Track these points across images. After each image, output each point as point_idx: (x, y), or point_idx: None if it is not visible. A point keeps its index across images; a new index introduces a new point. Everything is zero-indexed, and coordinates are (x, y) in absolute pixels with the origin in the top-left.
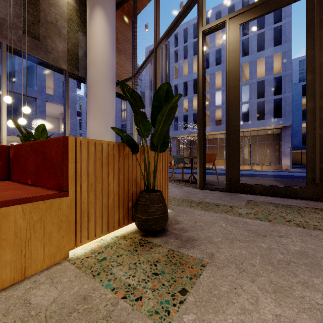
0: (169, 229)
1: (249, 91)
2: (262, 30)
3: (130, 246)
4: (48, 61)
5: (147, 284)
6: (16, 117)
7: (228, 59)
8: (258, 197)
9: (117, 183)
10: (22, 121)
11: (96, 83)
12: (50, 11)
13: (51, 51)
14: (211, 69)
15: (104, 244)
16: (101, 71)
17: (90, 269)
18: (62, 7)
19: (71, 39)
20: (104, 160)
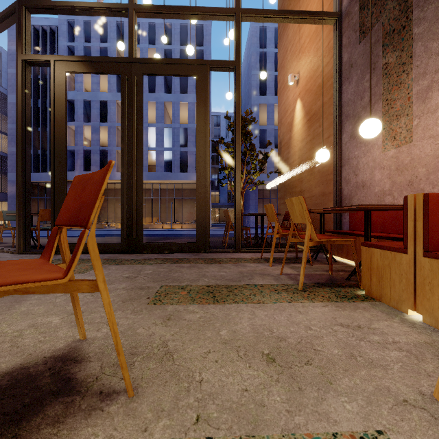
0: None
1: (172, 136)
2: None
3: None
4: None
5: None
6: None
7: (53, 105)
8: None
9: None
10: None
11: None
12: None
13: None
14: None
15: None
16: None
17: None
18: None
19: None
20: None
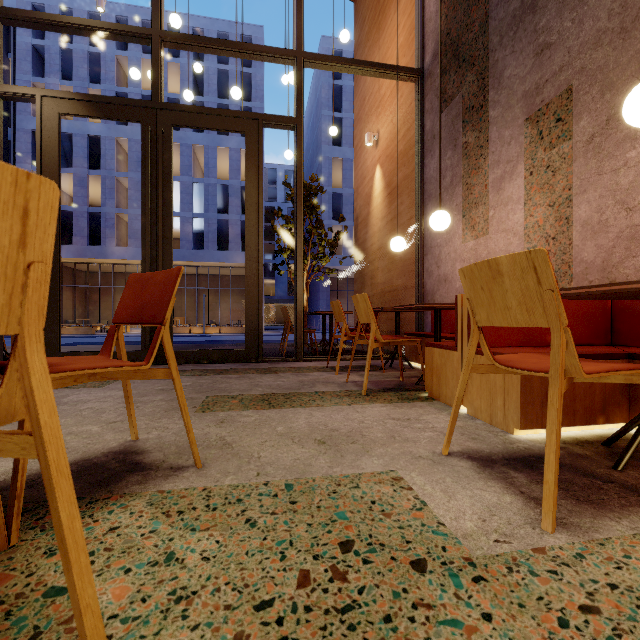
0: None
1: (205, 197)
2: (225, 100)
3: None
4: None
5: None
6: None
7: (40, 159)
8: None
9: None
10: None
11: None
12: None
13: None
14: (132, 129)
15: None
16: None
17: None
18: None
19: None
20: None
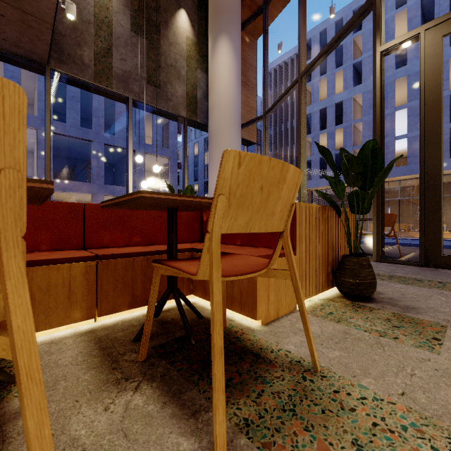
0: (376, 297)
1: None
2: None
3: (346, 306)
4: (168, 110)
5: (394, 331)
6: (113, 174)
7: (423, 86)
8: None
9: (321, 247)
10: (151, 181)
11: (220, 129)
12: (170, 53)
13: (171, 98)
14: (365, 85)
15: (317, 303)
16: (226, 114)
17: (327, 318)
18: (181, 44)
19: (190, 79)
20: (314, 223)
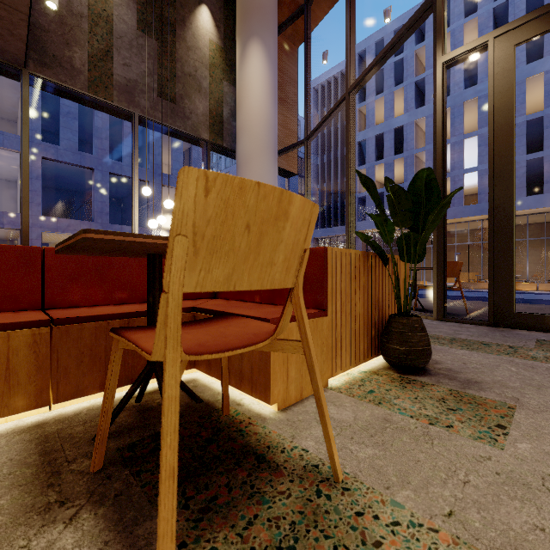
0: (431, 368)
1: None
2: None
3: (393, 382)
4: (185, 130)
5: (449, 416)
6: (121, 211)
7: (492, 106)
8: None
9: (362, 304)
10: (162, 220)
11: (251, 156)
12: (188, 59)
13: (189, 116)
14: (428, 107)
15: (356, 377)
16: (258, 137)
17: (365, 399)
18: (203, 48)
19: (214, 93)
20: (352, 274)
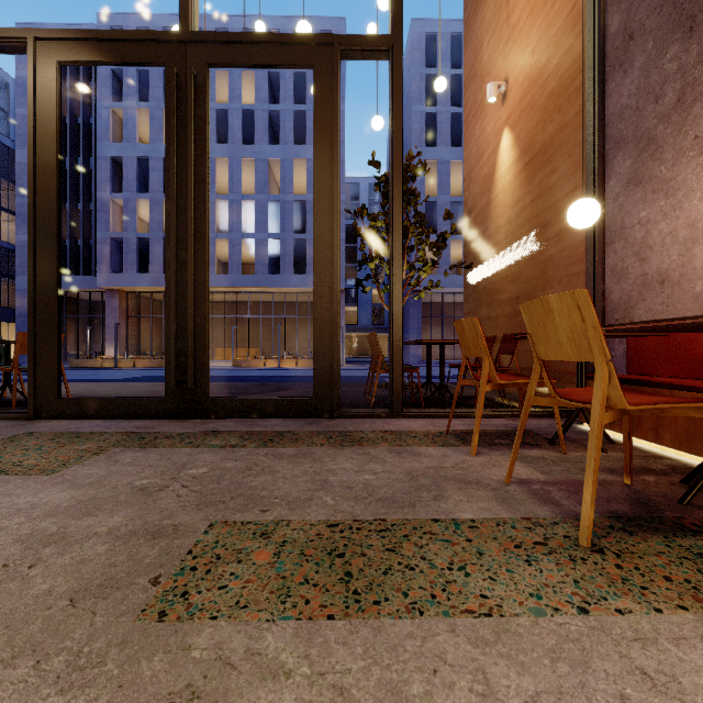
0: None
1: (281, 215)
2: (302, 106)
3: None
4: None
5: None
6: None
7: (32, 127)
8: (78, 423)
9: None
10: None
11: None
12: None
13: None
14: None
15: None
16: None
17: None
18: None
19: None
20: None
